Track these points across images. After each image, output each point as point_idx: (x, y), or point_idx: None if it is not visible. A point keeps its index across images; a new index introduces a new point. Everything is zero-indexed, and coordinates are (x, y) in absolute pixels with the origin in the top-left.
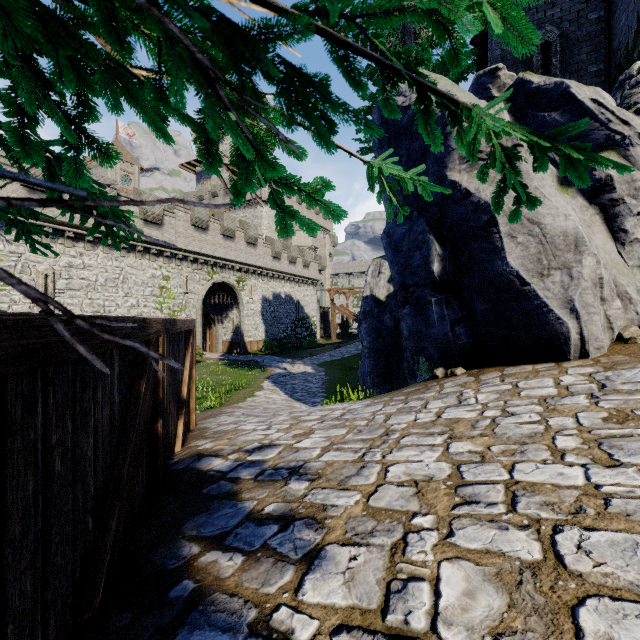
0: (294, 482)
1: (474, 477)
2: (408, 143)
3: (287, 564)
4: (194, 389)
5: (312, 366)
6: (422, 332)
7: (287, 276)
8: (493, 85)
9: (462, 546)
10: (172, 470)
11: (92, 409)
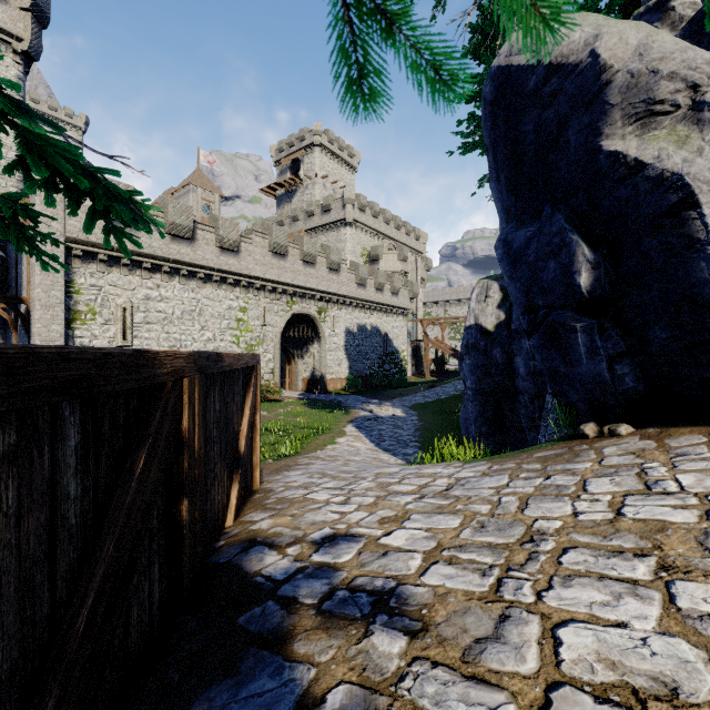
0: (380, 631)
1: None
2: (536, 113)
3: None
4: (258, 440)
5: (402, 409)
6: (559, 371)
7: (373, 305)
8: (662, 22)
9: None
10: (211, 563)
11: None
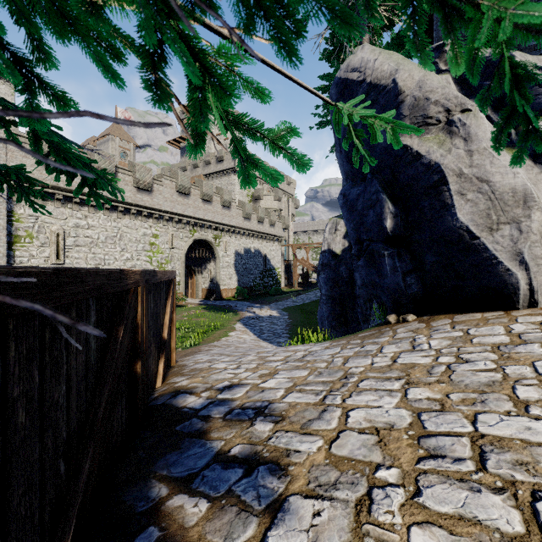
0: (259, 423)
1: (436, 427)
2: None
3: (250, 515)
4: (174, 331)
5: (277, 310)
6: (375, 282)
7: (256, 234)
8: (440, 59)
9: (432, 508)
10: (151, 405)
11: (64, 357)
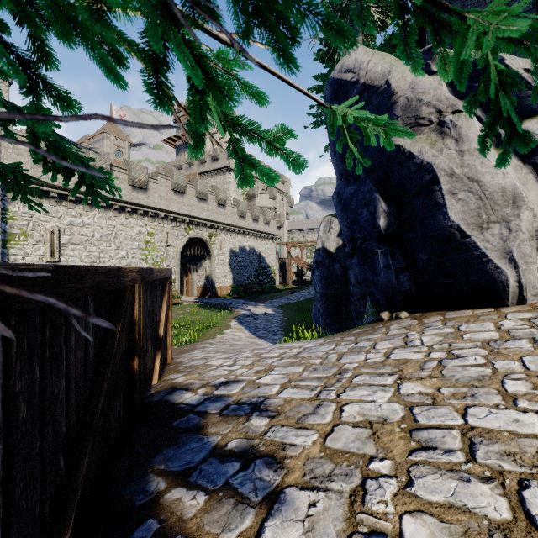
0: (255, 418)
1: (428, 420)
2: None
3: (247, 507)
4: (170, 328)
5: (272, 308)
6: (369, 280)
7: (251, 232)
8: (432, 61)
9: (423, 498)
10: (148, 402)
11: (64, 353)
